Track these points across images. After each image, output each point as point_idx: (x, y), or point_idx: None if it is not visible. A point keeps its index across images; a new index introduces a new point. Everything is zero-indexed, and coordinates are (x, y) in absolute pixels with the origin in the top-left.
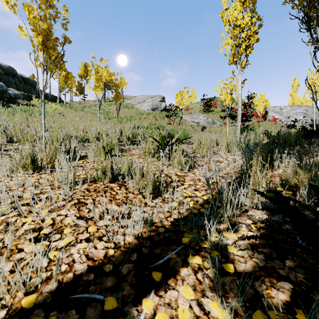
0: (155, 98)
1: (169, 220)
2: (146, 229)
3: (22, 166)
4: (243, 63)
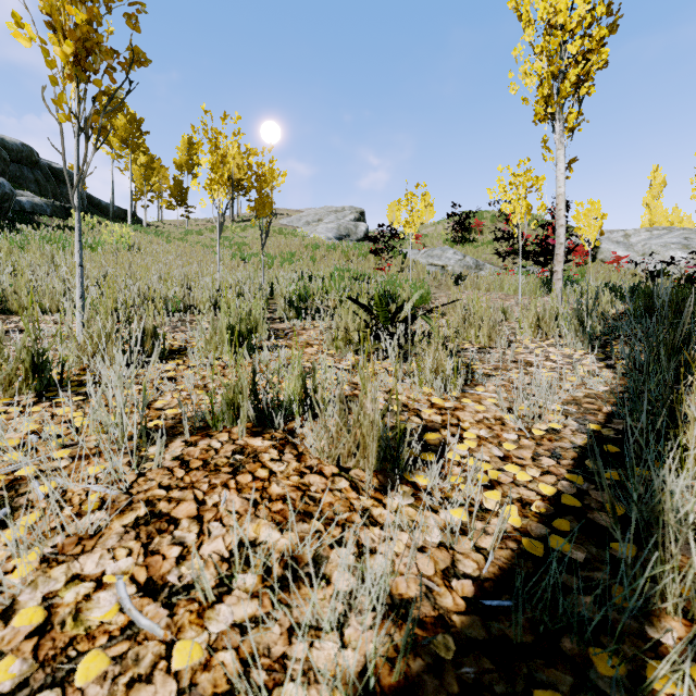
0: (344, 214)
1: (458, 592)
2: (386, 637)
3: (4, 383)
4: (572, 118)
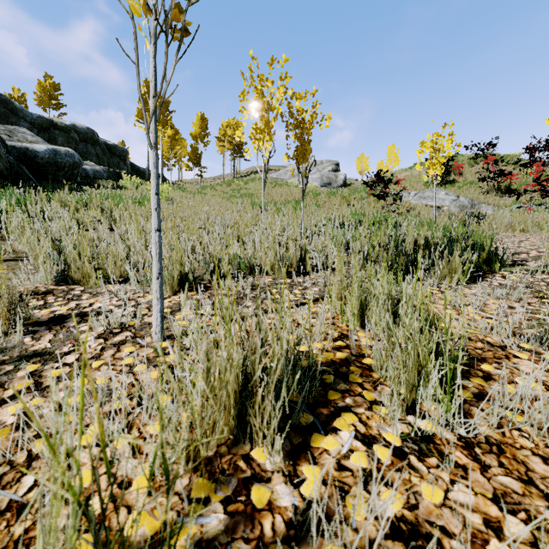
0: (323, 167)
1: None
2: None
3: None
4: None
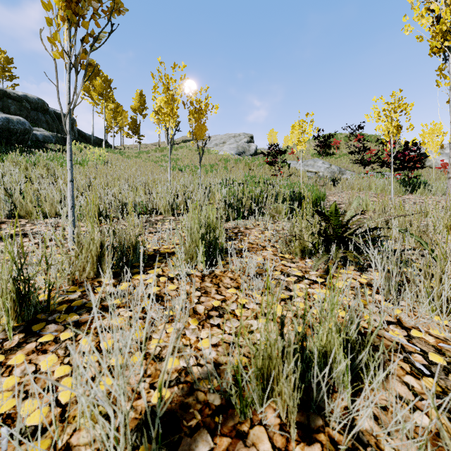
0: (240, 138)
1: None
2: None
3: None
4: None
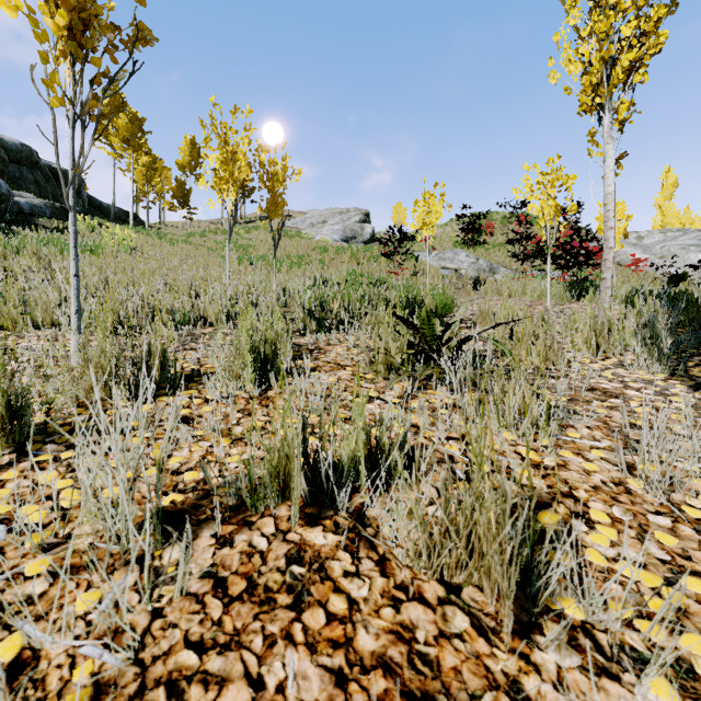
0: (349, 216)
1: None
2: None
3: None
4: (623, 108)
